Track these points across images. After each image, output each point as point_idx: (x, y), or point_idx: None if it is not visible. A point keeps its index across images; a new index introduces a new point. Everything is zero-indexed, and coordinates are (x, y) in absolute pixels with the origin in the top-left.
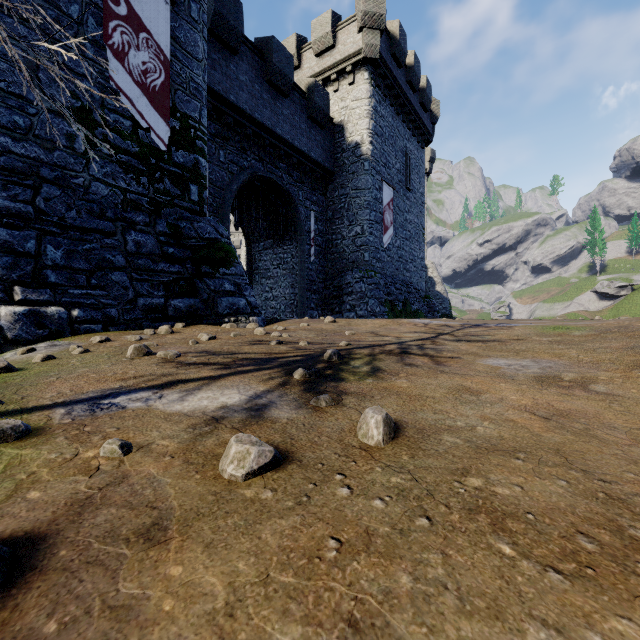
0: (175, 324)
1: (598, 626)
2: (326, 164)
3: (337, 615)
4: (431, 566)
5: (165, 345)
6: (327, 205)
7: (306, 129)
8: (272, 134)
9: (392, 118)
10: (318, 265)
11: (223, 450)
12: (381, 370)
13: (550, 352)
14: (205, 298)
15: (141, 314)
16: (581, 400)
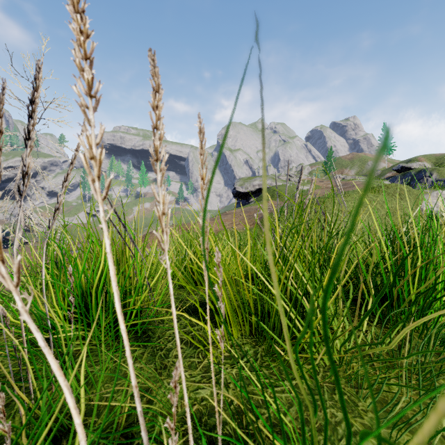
0: None
1: None
2: None
3: None
4: None
5: None
6: None
7: None
8: None
9: None
10: None
11: None
12: None
13: None
14: None
15: None
16: None
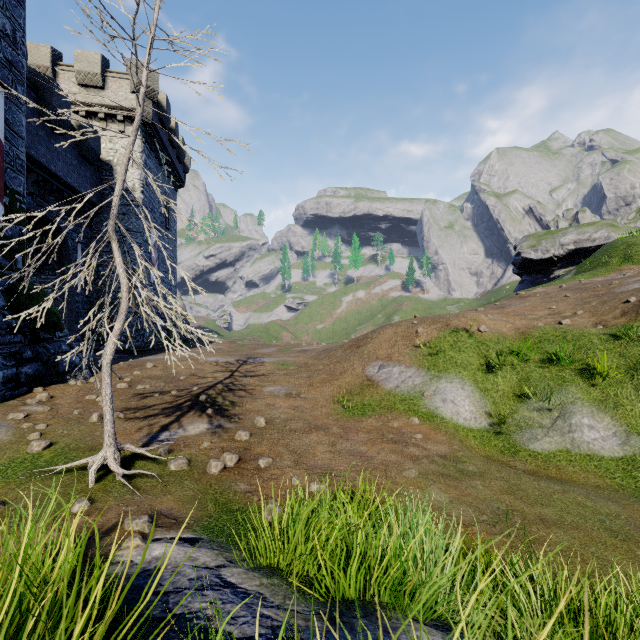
0: (34, 389)
1: (309, 436)
2: (94, 199)
3: (283, 445)
4: (290, 438)
5: (88, 410)
6: (92, 236)
7: (77, 165)
8: (46, 171)
9: (157, 168)
10: (84, 296)
11: (232, 437)
12: (235, 402)
13: (285, 381)
14: (47, 361)
15: (2, 386)
16: (299, 401)
